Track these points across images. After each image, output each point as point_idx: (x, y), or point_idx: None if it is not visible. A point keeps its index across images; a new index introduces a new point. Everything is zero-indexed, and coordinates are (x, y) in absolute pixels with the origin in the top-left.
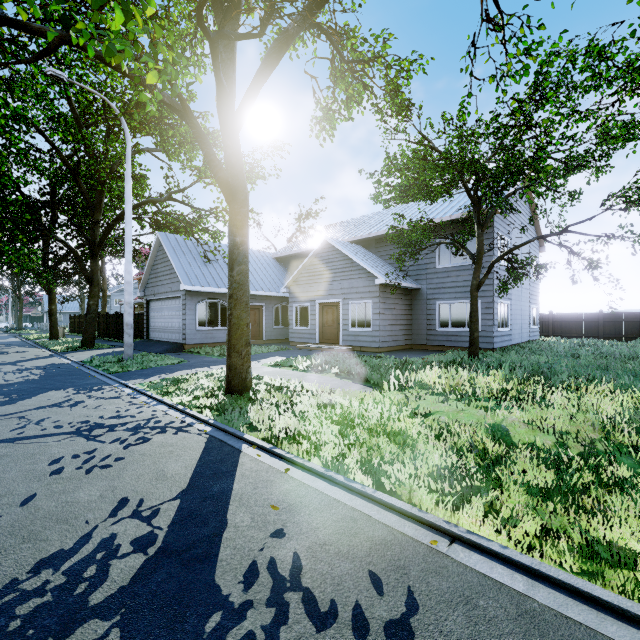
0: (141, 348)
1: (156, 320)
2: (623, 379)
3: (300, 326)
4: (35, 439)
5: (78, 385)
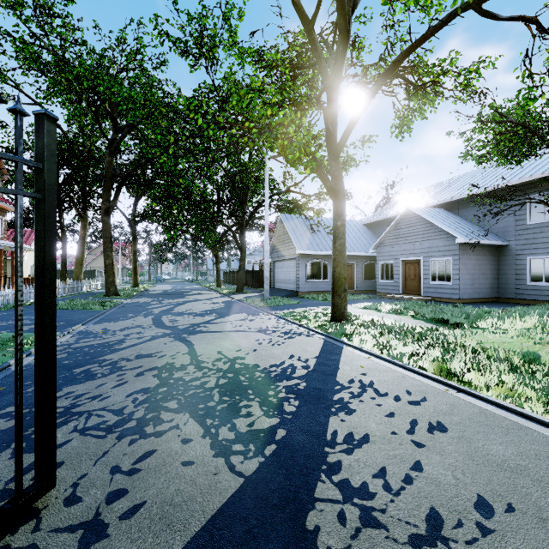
0: (270, 293)
1: (279, 275)
2: None
3: (385, 279)
4: (243, 332)
5: (247, 312)
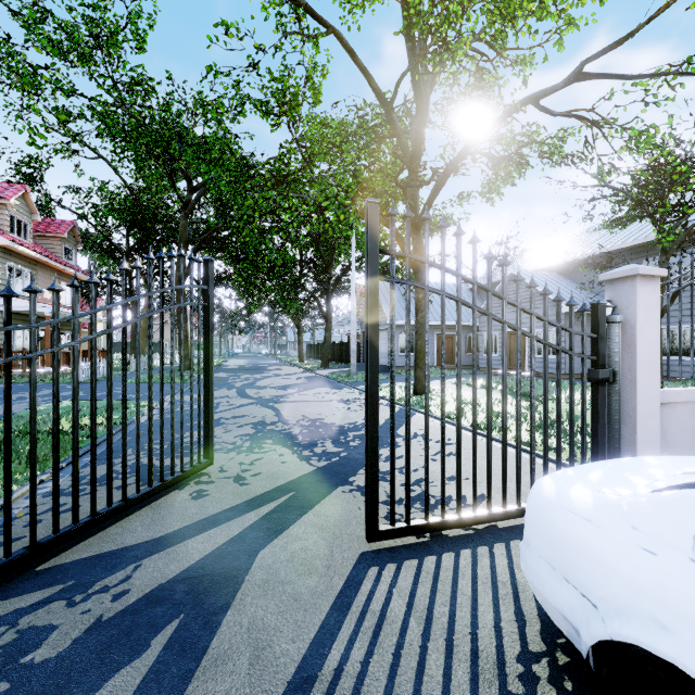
0: (359, 369)
1: None
2: None
3: None
4: (325, 402)
5: (330, 386)
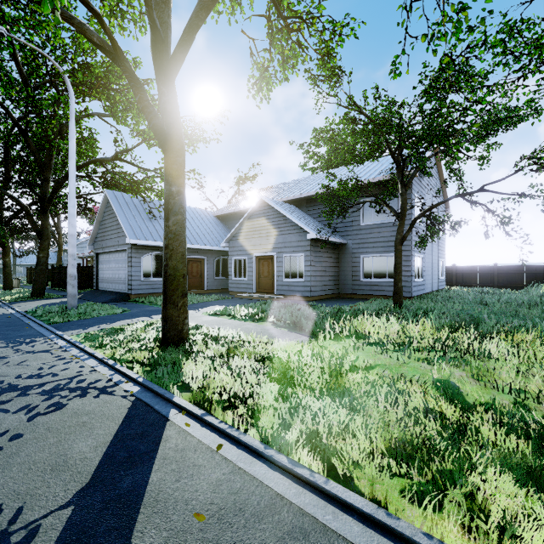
0: (89, 298)
1: (104, 272)
2: (542, 326)
3: (238, 277)
4: None
5: (10, 337)
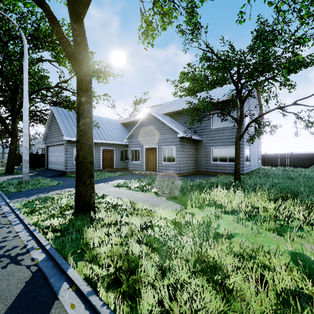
0: (40, 174)
1: (51, 157)
2: None
3: (135, 161)
4: None
5: None
